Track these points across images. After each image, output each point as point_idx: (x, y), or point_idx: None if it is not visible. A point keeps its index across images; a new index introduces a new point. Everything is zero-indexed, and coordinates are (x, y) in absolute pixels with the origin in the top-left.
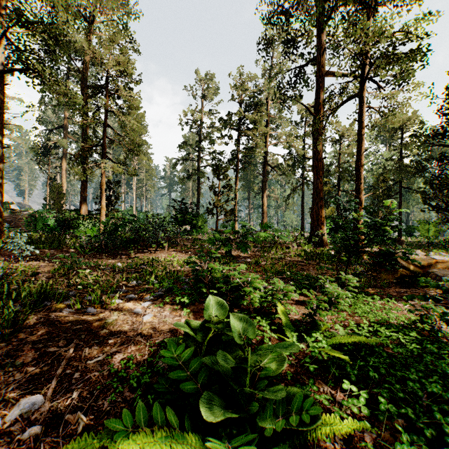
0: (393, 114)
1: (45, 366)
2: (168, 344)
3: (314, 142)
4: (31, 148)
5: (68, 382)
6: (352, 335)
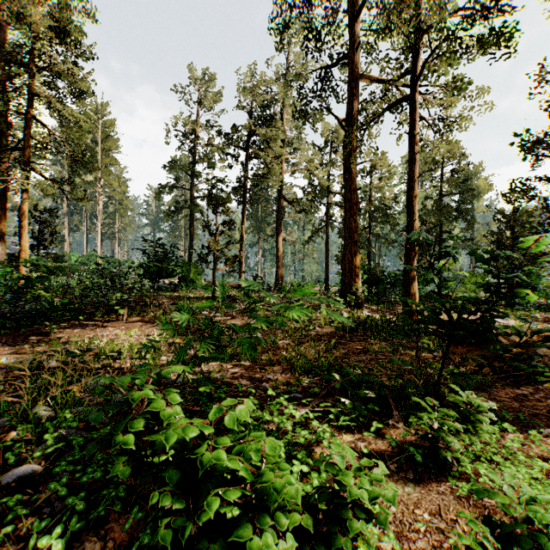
0: (450, 131)
1: None
2: None
3: (346, 166)
4: None
5: None
6: None
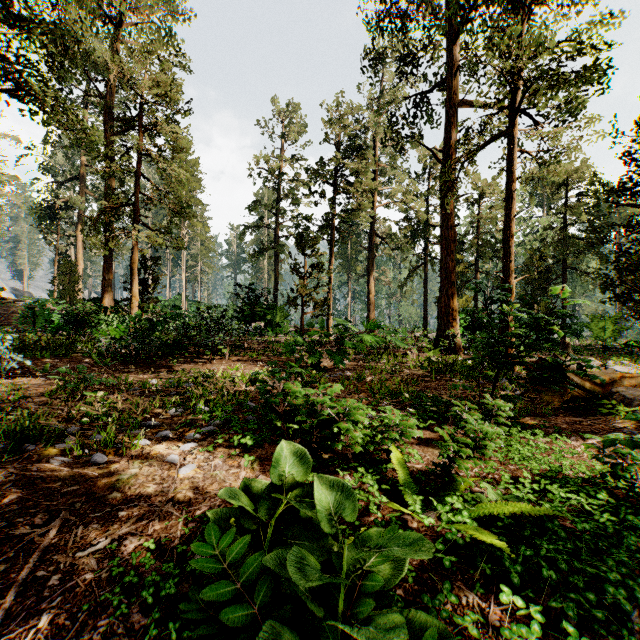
0: (556, 162)
1: (4, 563)
2: (206, 530)
3: (443, 201)
4: (30, 209)
5: (37, 594)
6: (509, 501)
